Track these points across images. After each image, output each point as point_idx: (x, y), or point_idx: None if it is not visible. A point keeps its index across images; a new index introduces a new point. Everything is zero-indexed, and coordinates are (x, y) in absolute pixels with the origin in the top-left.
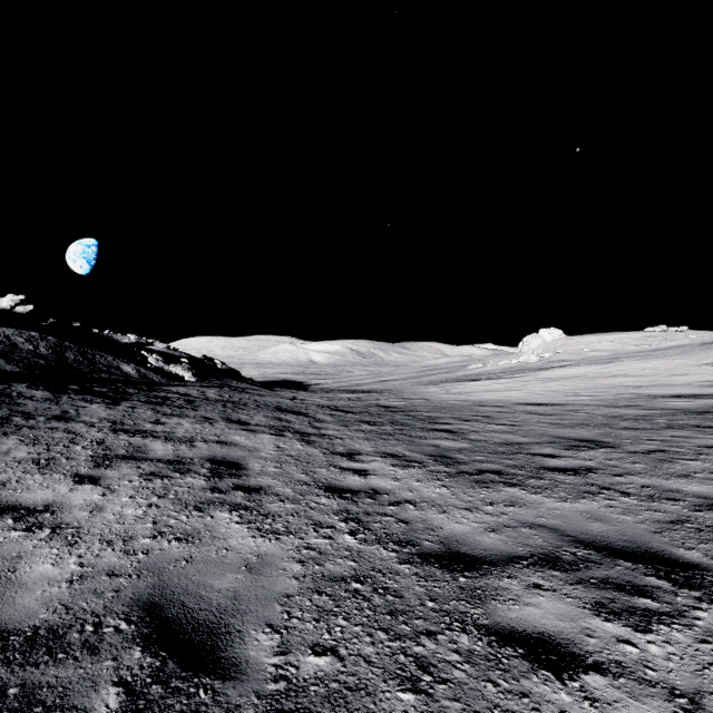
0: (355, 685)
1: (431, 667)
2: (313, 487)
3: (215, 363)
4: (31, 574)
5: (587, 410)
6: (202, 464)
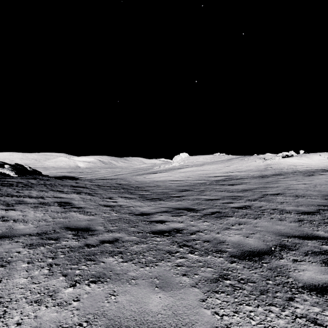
0: (122, 228)
1: (137, 225)
2: (100, 206)
3: (23, 167)
4: (20, 228)
5: (190, 181)
6: (53, 203)
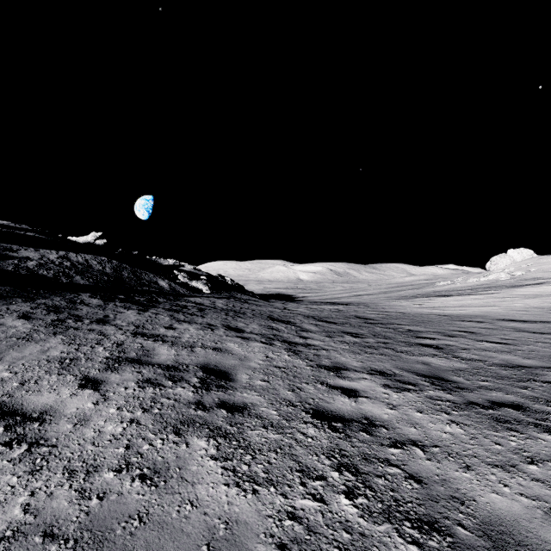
0: None
1: None
2: (299, 409)
3: (227, 280)
4: None
5: None
6: (195, 371)
